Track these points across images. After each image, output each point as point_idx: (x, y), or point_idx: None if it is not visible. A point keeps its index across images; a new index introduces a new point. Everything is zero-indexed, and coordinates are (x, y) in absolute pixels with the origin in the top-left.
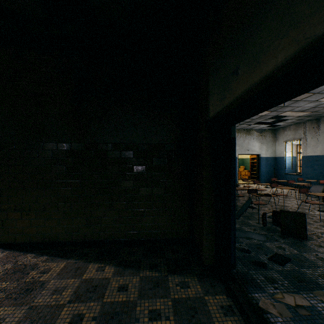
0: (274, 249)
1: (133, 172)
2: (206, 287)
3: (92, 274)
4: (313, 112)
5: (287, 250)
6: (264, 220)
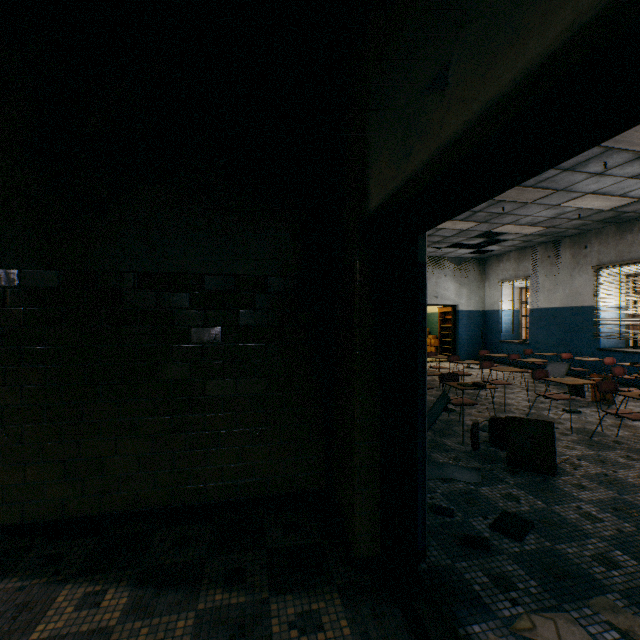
0: (498, 501)
1: (191, 344)
2: (363, 623)
3: (62, 620)
4: (550, 227)
5: (524, 502)
6: (474, 439)
